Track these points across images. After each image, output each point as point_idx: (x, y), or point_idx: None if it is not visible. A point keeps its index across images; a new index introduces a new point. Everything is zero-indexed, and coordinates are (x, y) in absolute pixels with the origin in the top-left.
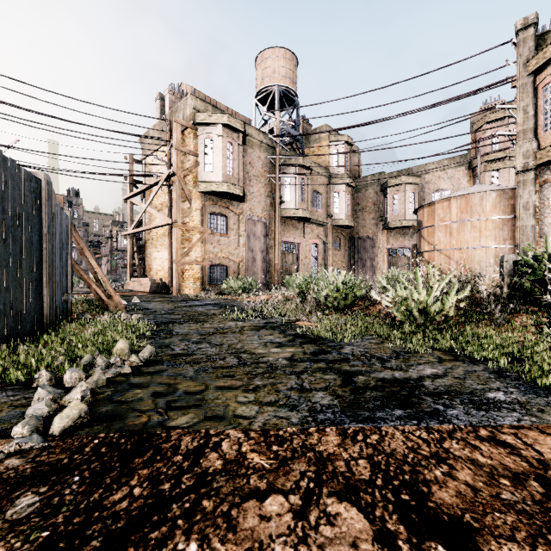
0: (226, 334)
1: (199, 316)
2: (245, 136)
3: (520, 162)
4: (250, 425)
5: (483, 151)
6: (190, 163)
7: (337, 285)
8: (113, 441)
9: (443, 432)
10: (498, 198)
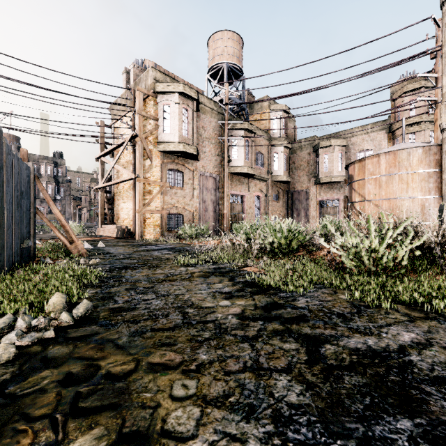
0: (175, 281)
1: (153, 261)
2: (199, 104)
3: (445, 120)
4: None
5: (401, 117)
6: (151, 126)
7: (282, 232)
8: None
9: None
10: (423, 153)
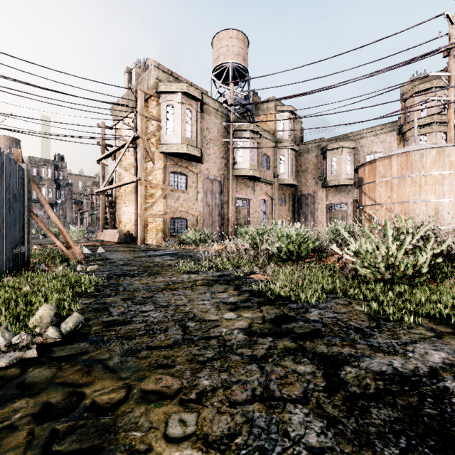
0: (177, 290)
1: (154, 267)
2: (203, 104)
3: None
4: None
5: (412, 118)
6: (153, 127)
7: (291, 237)
8: None
9: None
10: (437, 155)
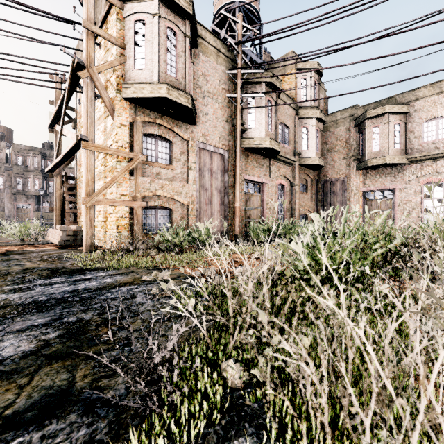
0: None
1: None
2: (196, 35)
3: None
4: None
5: None
6: (113, 57)
7: None
8: None
9: None
10: None
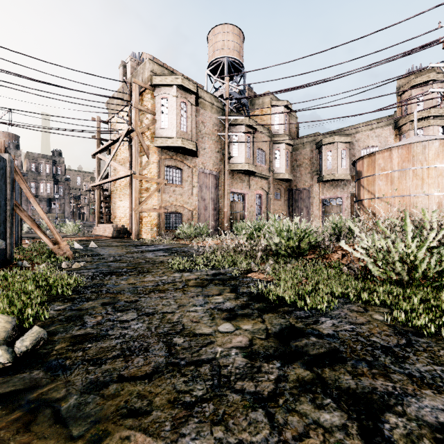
0: (166, 293)
1: (145, 264)
2: (198, 98)
3: None
4: None
5: (408, 112)
6: (148, 120)
7: (291, 232)
8: None
9: None
10: (440, 147)
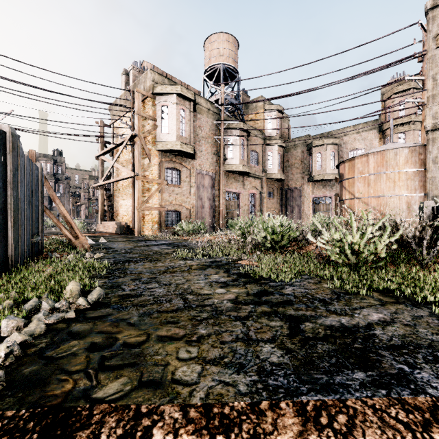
0: (175, 273)
1: (153, 255)
2: (195, 104)
3: (430, 122)
4: (191, 397)
5: (391, 117)
6: (150, 126)
7: (274, 228)
8: (18, 425)
9: (424, 410)
10: (409, 153)
